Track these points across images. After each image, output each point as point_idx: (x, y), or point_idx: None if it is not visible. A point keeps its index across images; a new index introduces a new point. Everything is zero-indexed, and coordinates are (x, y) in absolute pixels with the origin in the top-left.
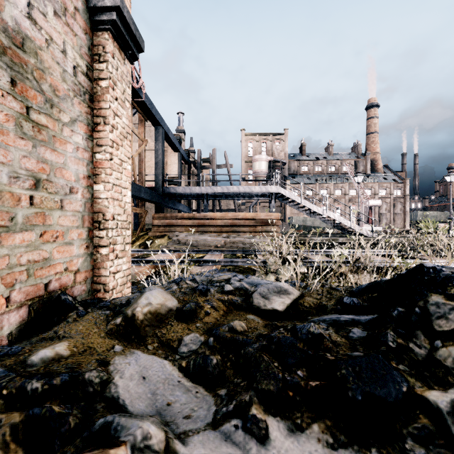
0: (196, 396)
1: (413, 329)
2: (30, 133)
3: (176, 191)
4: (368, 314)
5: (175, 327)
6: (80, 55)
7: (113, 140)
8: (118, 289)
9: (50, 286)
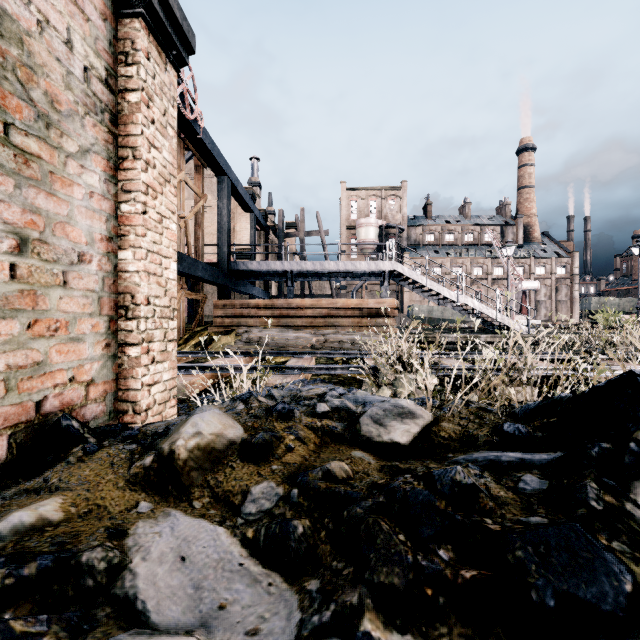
0: (269, 591)
1: (629, 478)
2: (11, 165)
3: (248, 269)
4: (545, 451)
5: (238, 471)
6: (95, 52)
7: (148, 184)
8: (156, 409)
9: (44, 405)
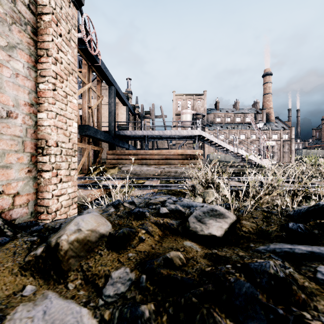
0: None
1: None
2: None
3: (125, 134)
4: None
5: (104, 257)
6: None
7: (57, 73)
8: (63, 210)
9: None
